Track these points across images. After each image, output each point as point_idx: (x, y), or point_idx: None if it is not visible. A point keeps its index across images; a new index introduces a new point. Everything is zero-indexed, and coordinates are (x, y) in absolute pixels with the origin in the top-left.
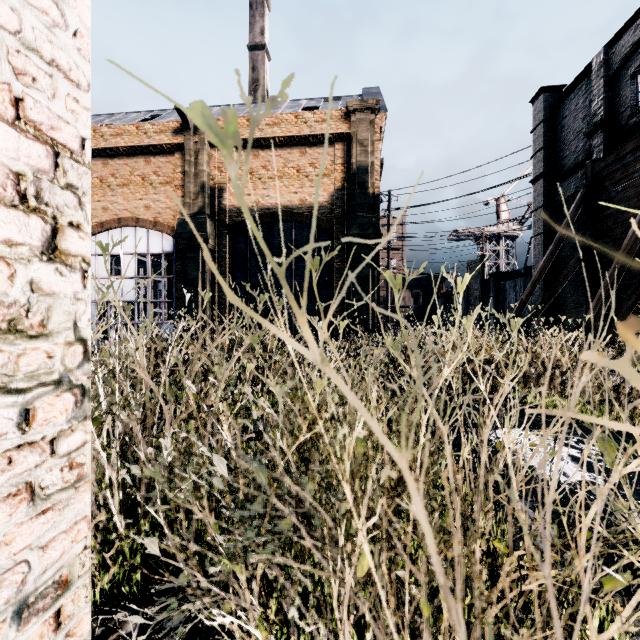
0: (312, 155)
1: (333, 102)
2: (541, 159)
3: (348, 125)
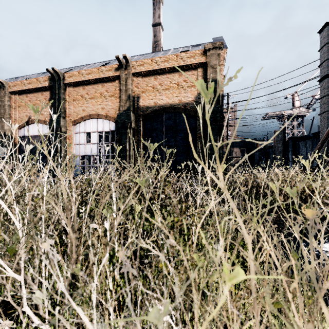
0: (185, 76)
1: (196, 47)
2: (326, 66)
3: (205, 58)
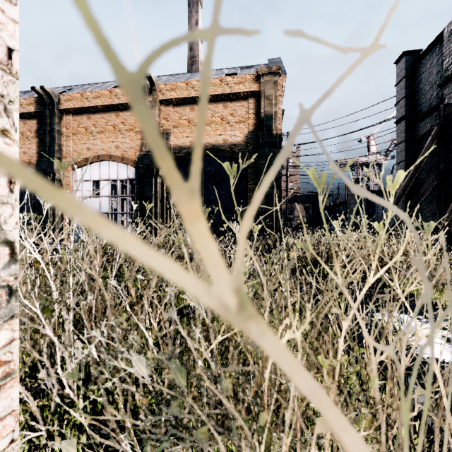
0: (232, 107)
1: (247, 69)
2: (403, 105)
3: (258, 85)
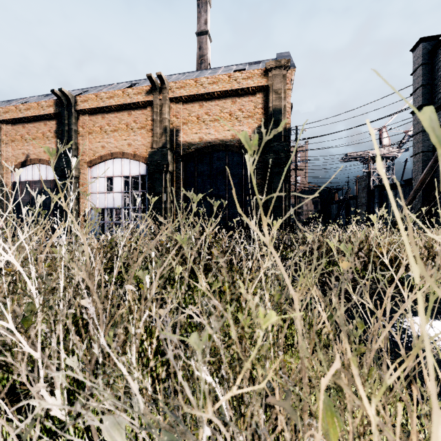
0: (240, 103)
1: (255, 65)
2: (420, 94)
3: (266, 79)
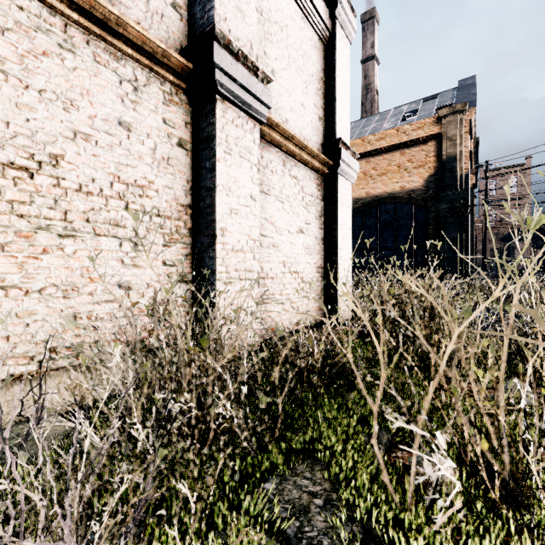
0: (410, 154)
1: (430, 102)
2: None
3: (439, 127)
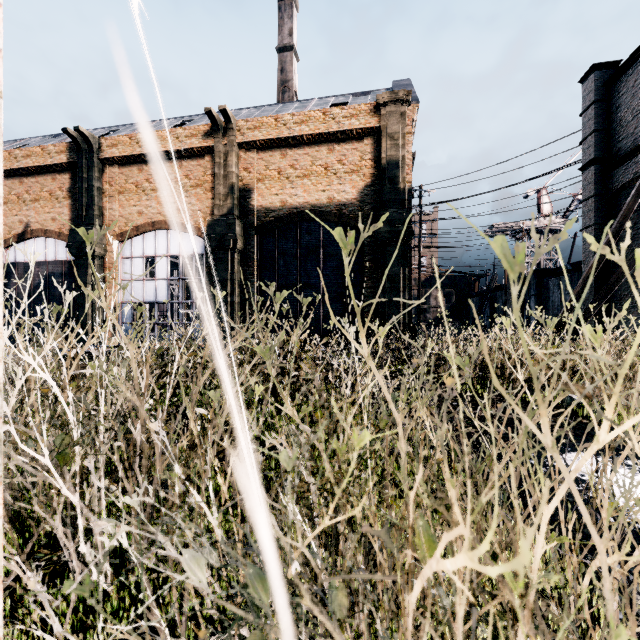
0: (340, 152)
1: (362, 97)
2: (592, 144)
3: (378, 119)
